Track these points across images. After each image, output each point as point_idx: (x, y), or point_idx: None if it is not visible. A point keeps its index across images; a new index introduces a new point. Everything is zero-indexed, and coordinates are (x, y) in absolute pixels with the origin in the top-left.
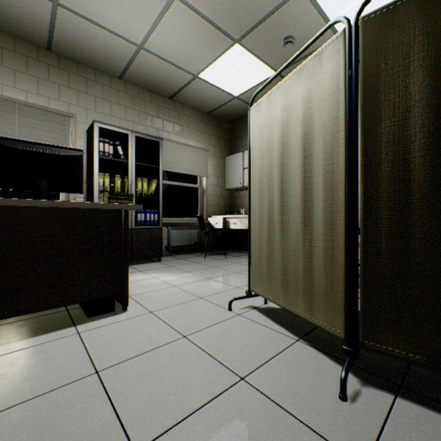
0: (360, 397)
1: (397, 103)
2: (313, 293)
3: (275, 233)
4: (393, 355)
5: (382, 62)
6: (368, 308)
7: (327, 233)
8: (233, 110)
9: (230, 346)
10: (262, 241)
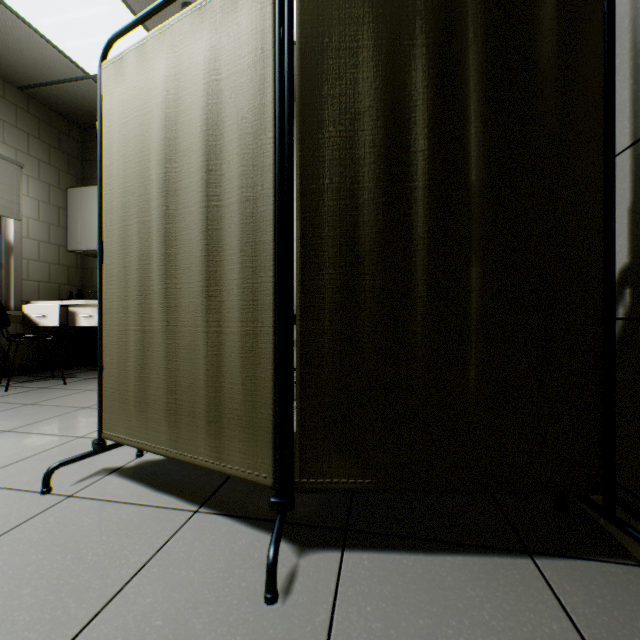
0: (298, 579)
1: (344, 104)
2: (223, 419)
3: (154, 316)
4: (340, 489)
5: (325, 34)
6: (307, 424)
7: (247, 308)
8: (87, 103)
9: (22, 591)
10: (128, 334)
